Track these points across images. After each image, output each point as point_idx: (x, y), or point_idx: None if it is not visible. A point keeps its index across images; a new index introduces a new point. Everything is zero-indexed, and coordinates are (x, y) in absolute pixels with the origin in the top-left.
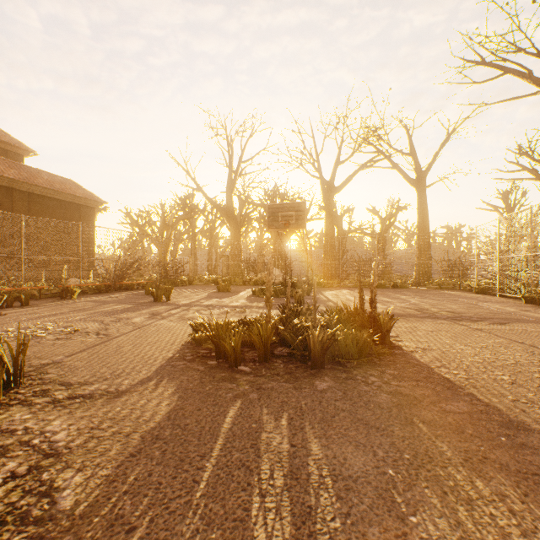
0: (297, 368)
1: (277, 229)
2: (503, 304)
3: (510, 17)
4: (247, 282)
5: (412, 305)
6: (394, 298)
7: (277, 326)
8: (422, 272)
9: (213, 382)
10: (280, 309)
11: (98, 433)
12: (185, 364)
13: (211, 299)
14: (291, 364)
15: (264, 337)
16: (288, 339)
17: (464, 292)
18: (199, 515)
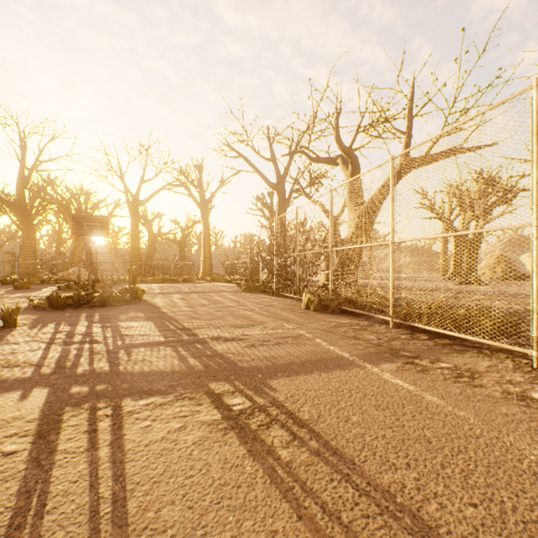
0: (94, 308)
1: (83, 235)
2: (227, 287)
3: (243, 126)
4: (47, 281)
5: (178, 289)
6: (174, 287)
7: (84, 297)
8: (205, 271)
9: (55, 312)
10: (86, 291)
11: (18, 320)
12: (35, 311)
13: (15, 294)
14: (92, 307)
15: (78, 297)
16: (91, 300)
17: (223, 283)
18: (67, 320)
